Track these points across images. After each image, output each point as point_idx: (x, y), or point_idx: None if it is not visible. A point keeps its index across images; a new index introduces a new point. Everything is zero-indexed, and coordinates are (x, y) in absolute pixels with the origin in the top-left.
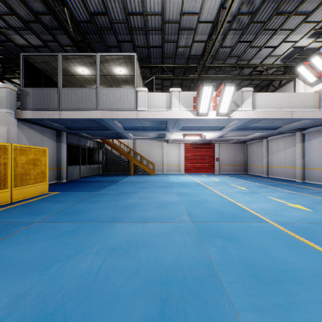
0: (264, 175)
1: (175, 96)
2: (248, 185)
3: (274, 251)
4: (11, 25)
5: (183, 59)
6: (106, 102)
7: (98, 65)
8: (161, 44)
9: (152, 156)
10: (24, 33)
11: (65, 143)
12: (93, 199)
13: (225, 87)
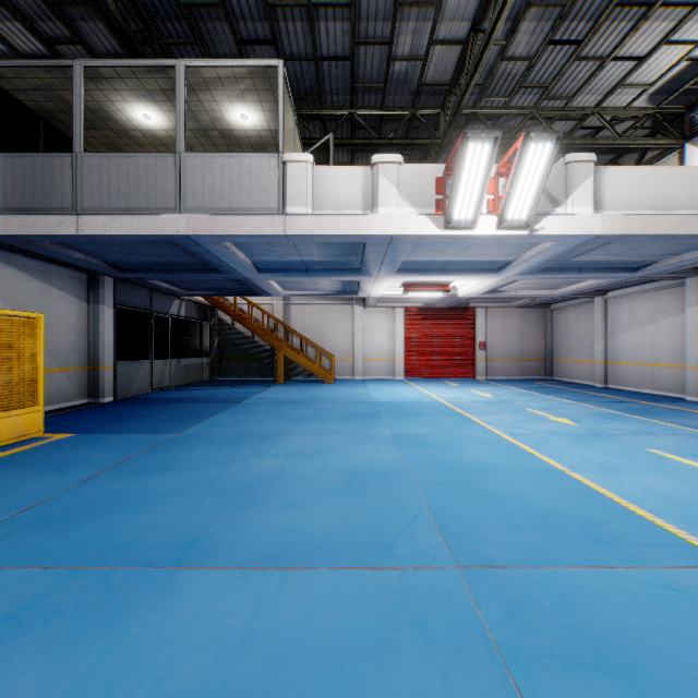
0: (598, 384)
1: (387, 177)
2: (573, 413)
3: None
4: None
5: (406, 95)
6: (202, 193)
7: (182, 93)
8: (350, 51)
9: (328, 338)
10: None
11: (111, 305)
12: (154, 461)
13: (526, 146)
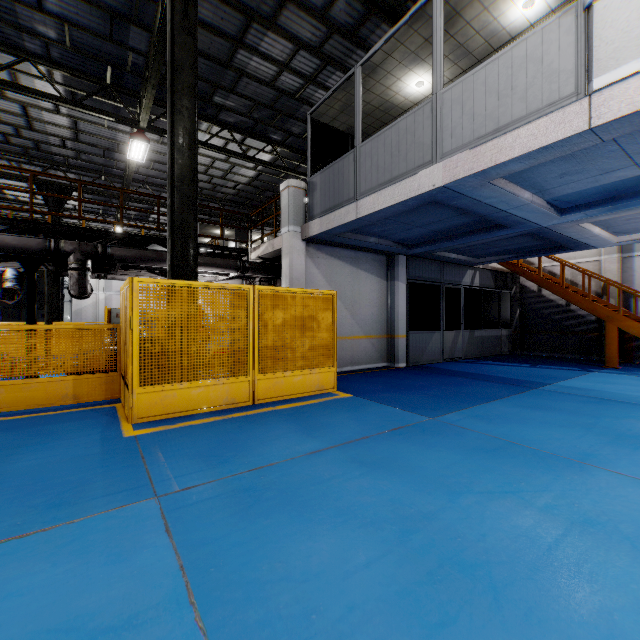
0: None
1: None
2: None
3: None
4: (306, 76)
5: None
6: (460, 127)
7: (438, 23)
8: None
9: None
10: (325, 79)
11: (404, 281)
12: (382, 450)
13: None
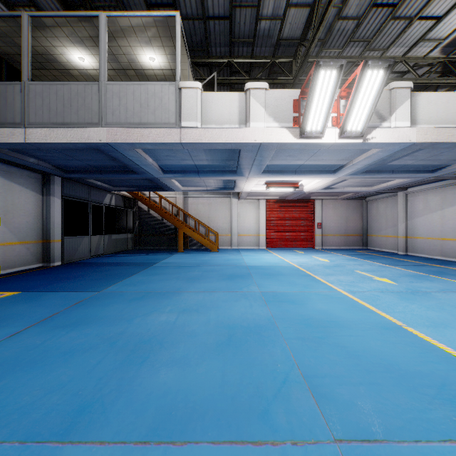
0: (401, 252)
1: (256, 99)
2: (390, 274)
3: None
4: None
5: (268, 47)
6: (118, 111)
7: (103, 37)
8: (229, 12)
9: (213, 221)
10: None
11: (59, 197)
12: (75, 316)
13: (364, 72)
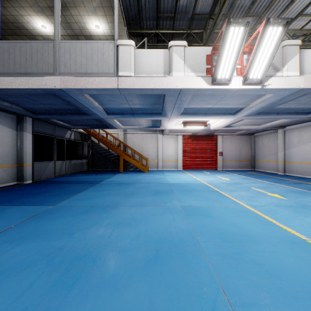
0: (280, 173)
1: (178, 54)
2: (278, 190)
3: None
4: None
5: (185, 21)
6: (69, 64)
7: (57, 5)
8: None
9: (145, 150)
10: None
11: (30, 132)
12: (26, 229)
13: (266, 29)
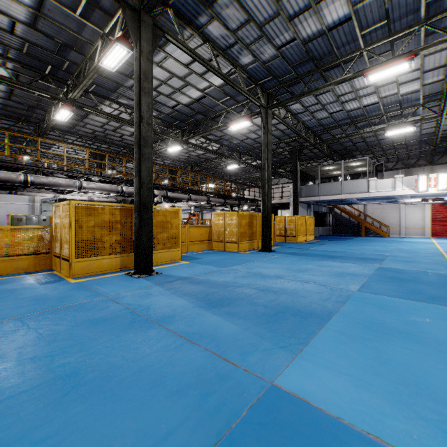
0: None
1: (398, 181)
2: None
3: (420, 252)
4: None
5: (415, 137)
6: (347, 189)
7: (342, 168)
8: (390, 136)
9: (385, 219)
10: None
11: (312, 212)
12: (343, 242)
13: (438, 174)
